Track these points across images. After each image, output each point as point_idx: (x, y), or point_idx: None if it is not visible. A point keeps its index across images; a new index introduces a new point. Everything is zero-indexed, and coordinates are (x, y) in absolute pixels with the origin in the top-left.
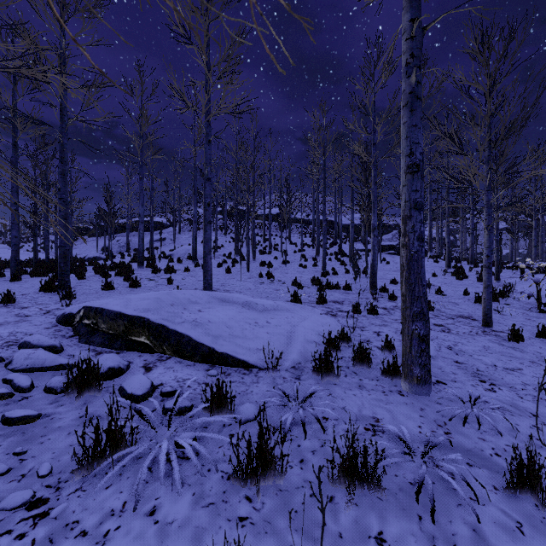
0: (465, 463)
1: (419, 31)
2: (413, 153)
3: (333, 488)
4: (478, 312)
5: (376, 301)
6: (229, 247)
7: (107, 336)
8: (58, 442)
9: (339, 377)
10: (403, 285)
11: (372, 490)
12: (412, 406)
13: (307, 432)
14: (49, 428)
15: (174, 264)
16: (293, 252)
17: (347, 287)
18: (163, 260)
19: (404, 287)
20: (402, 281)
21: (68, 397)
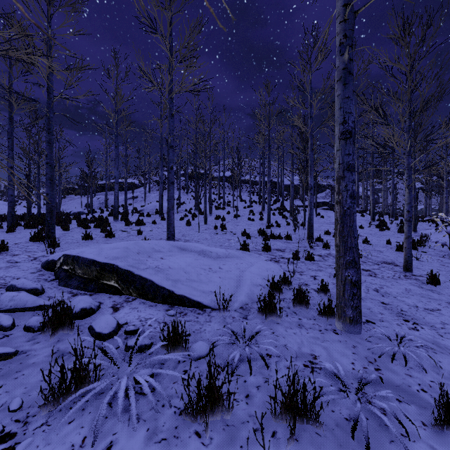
0: (395, 399)
1: (351, 14)
2: (346, 121)
3: (276, 423)
4: (399, 259)
5: (313, 249)
6: (189, 204)
7: (82, 280)
8: (31, 377)
9: (281, 317)
10: (337, 237)
11: (311, 426)
12: (345, 344)
13: (252, 369)
14: (24, 364)
15: (144, 217)
16: (243, 208)
17: (288, 237)
18: (135, 214)
19: (338, 239)
20: (336, 234)
21: (44, 335)
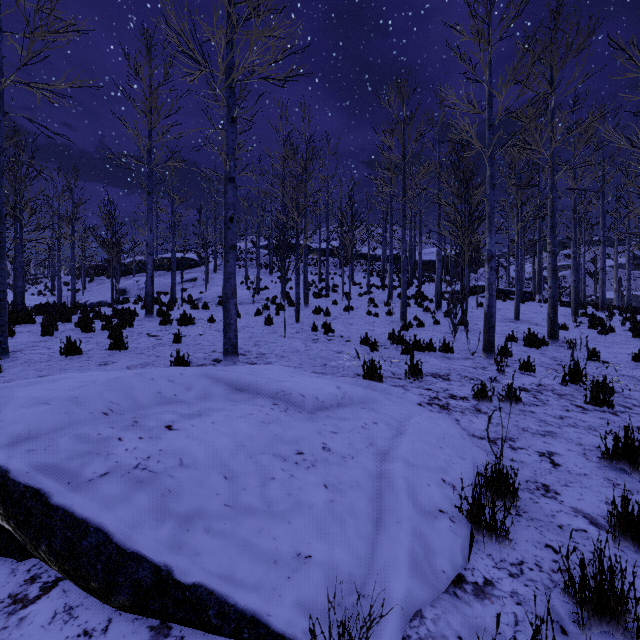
0: None
1: None
2: None
3: None
4: None
5: (503, 374)
6: (274, 289)
7: None
8: None
9: None
10: None
11: None
12: None
13: None
14: None
15: (198, 311)
16: (358, 296)
17: (446, 348)
18: (185, 306)
19: None
20: None
21: None
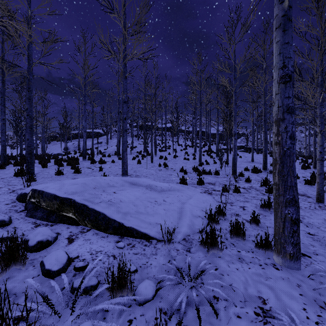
0: None
1: None
2: (285, 65)
3: None
4: (309, 191)
5: (237, 183)
6: (140, 147)
7: (45, 211)
8: None
9: (222, 251)
10: (276, 176)
11: None
12: (289, 282)
13: (201, 316)
14: None
15: (105, 157)
16: (180, 150)
17: (216, 173)
18: (99, 155)
19: (277, 178)
20: (275, 173)
21: None
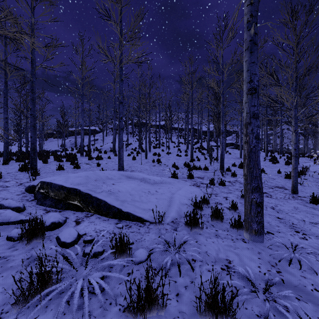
0: (294, 298)
1: None
2: (252, 80)
3: (201, 318)
4: (287, 184)
5: (224, 177)
6: (135, 144)
7: (54, 200)
8: (8, 278)
9: (202, 229)
10: (245, 168)
11: None
12: (252, 250)
13: (181, 271)
14: (3, 268)
15: (102, 154)
16: (173, 147)
17: (206, 168)
18: (96, 152)
19: (246, 170)
20: (244, 166)
21: (22, 244)
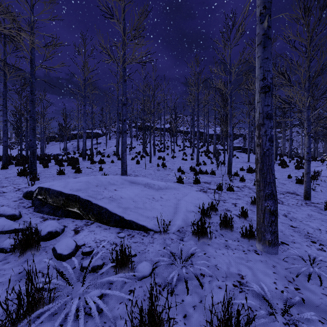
0: (317, 320)
1: None
2: (265, 78)
3: None
4: (299, 190)
5: (232, 182)
6: (139, 148)
7: (52, 207)
8: None
9: (211, 239)
10: (257, 173)
11: None
12: (266, 263)
13: (189, 288)
14: None
15: (105, 158)
16: (178, 151)
17: (213, 173)
18: (98, 156)
19: (259, 175)
20: (256, 171)
21: (14, 256)
